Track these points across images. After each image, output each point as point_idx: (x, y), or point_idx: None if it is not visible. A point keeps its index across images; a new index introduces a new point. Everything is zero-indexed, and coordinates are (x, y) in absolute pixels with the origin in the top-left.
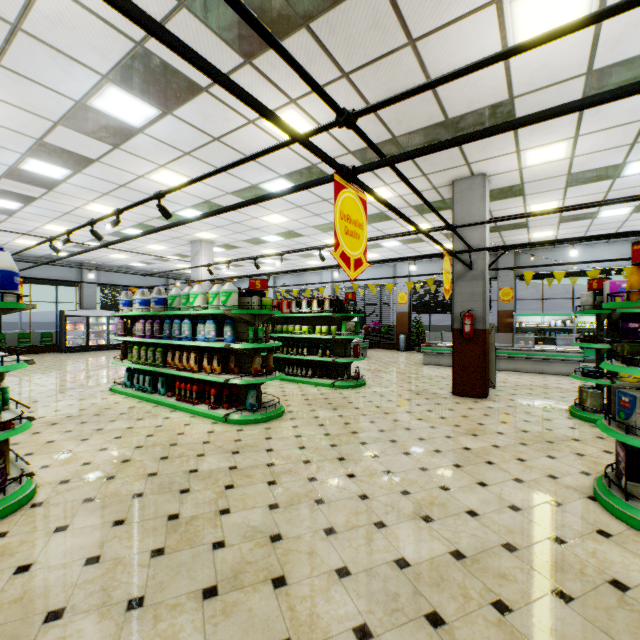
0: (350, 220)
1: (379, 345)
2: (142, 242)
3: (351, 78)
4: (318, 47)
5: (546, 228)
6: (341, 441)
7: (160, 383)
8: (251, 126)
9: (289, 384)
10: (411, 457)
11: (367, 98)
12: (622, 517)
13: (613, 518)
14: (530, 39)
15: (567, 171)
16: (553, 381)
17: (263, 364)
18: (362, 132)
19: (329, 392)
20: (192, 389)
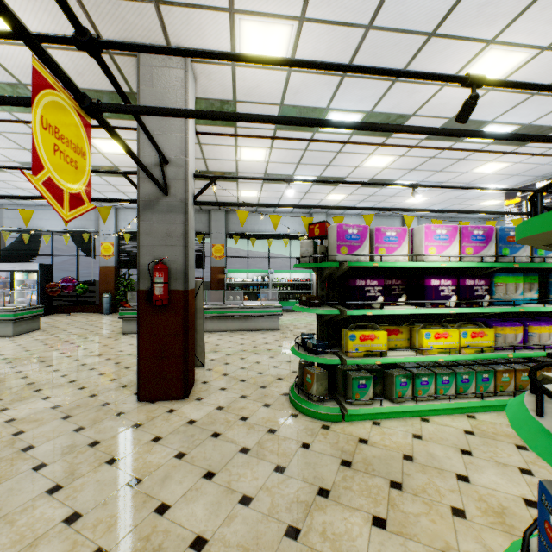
0: None
1: (75, 308)
2: None
3: None
4: None
5: (253, 186)
6: None
7: None
8: None
9: None
10: None
11: None
12: None
13: None
14: None
15: (281, 98)
16: (261, 340)
17: None
18: None
19: None
20: None
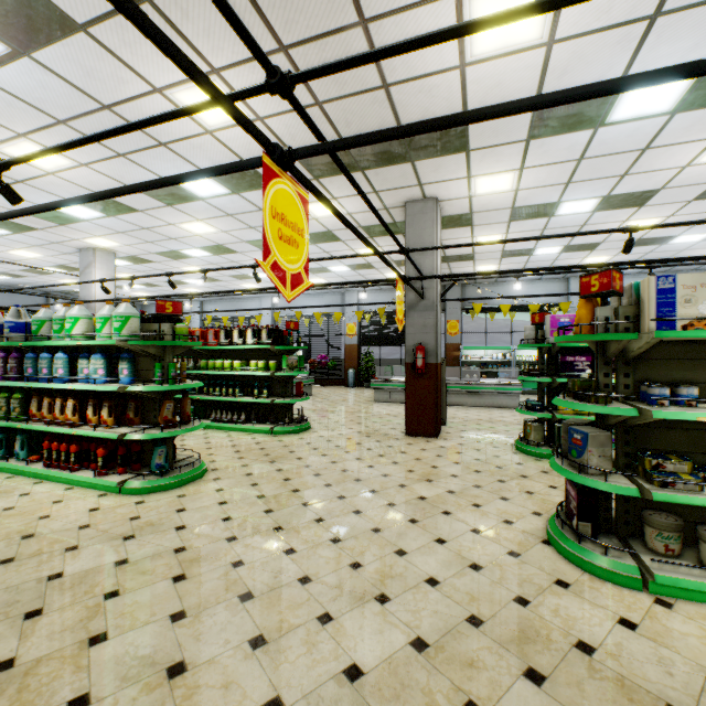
0: (286, 221)
1: (326, 381)
2: (1, 245)
3: (291, 54)
4: (247, 0)
5: (490, 262)
6: (279, 504)
7: (18, 443)
8: (158, 96)
9: (216, 433)
10: (362, 516)
11: (311, 85)
12: (576, 561)
13: (568, 563)
14: (507, 10)
15: (512, 204)
16: (497, 414)
17: (178, 410)
18: (302, 108)
19: (267, 440)
20: (70, 450)
